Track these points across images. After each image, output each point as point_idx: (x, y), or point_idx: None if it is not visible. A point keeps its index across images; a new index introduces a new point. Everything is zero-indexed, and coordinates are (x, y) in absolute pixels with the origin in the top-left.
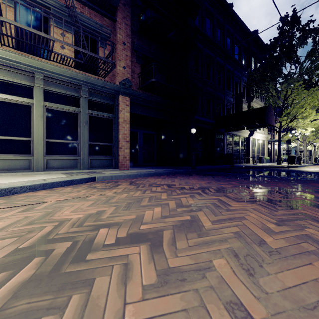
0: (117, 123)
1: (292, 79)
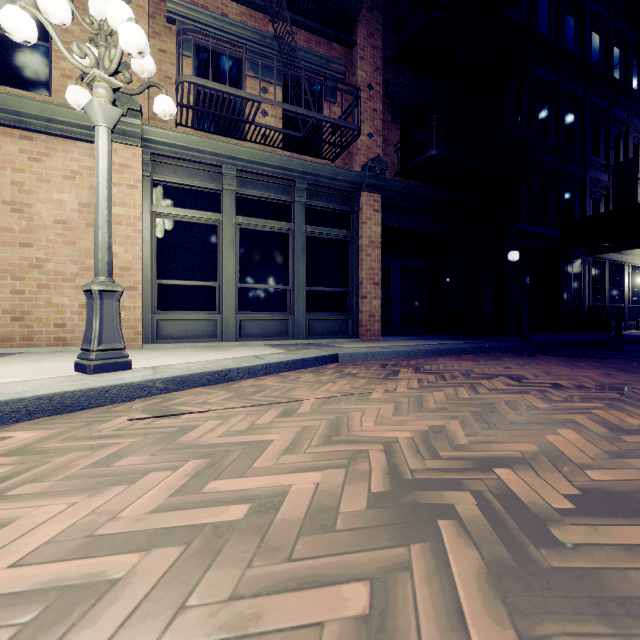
0: (357, 248)
1: None
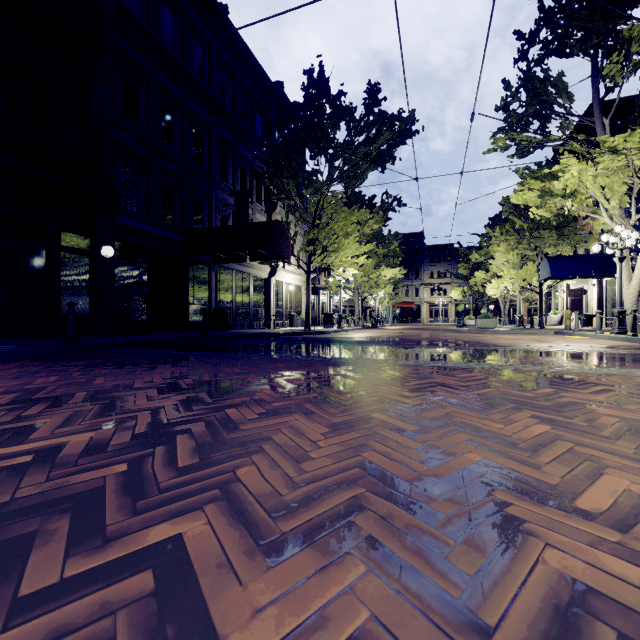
0: None
1: (318, 181)
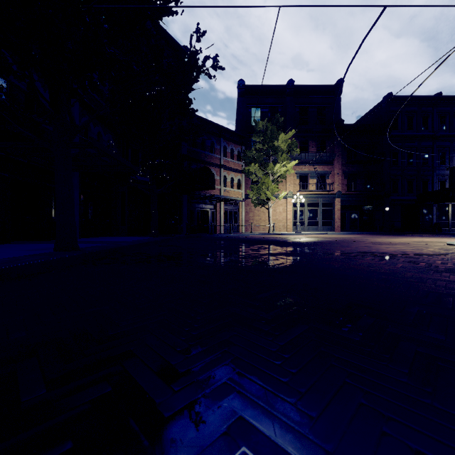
0: (334, 211)
1: None
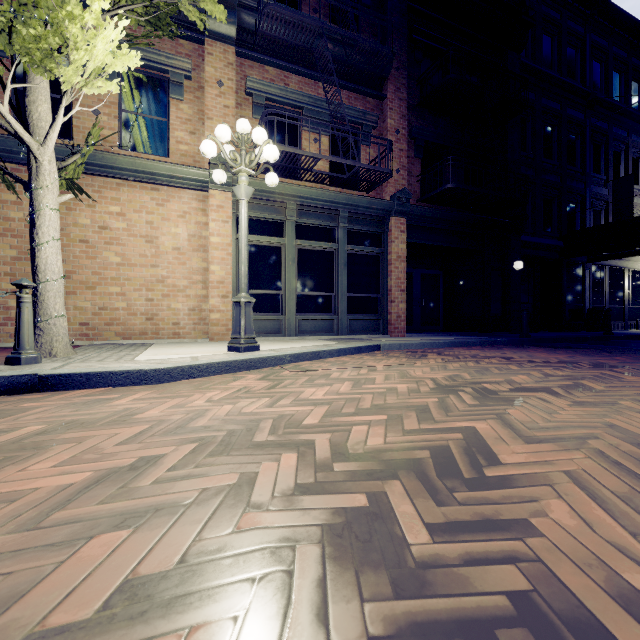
0: (387, 261)
1: None
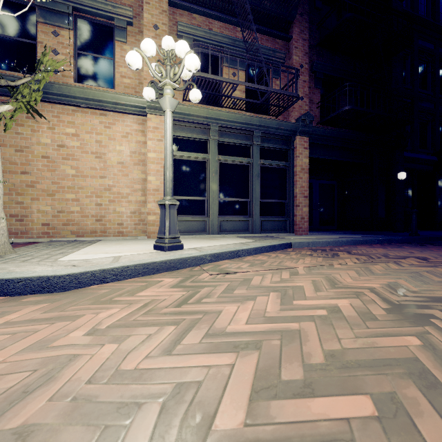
0: (293, 173)
1: None
